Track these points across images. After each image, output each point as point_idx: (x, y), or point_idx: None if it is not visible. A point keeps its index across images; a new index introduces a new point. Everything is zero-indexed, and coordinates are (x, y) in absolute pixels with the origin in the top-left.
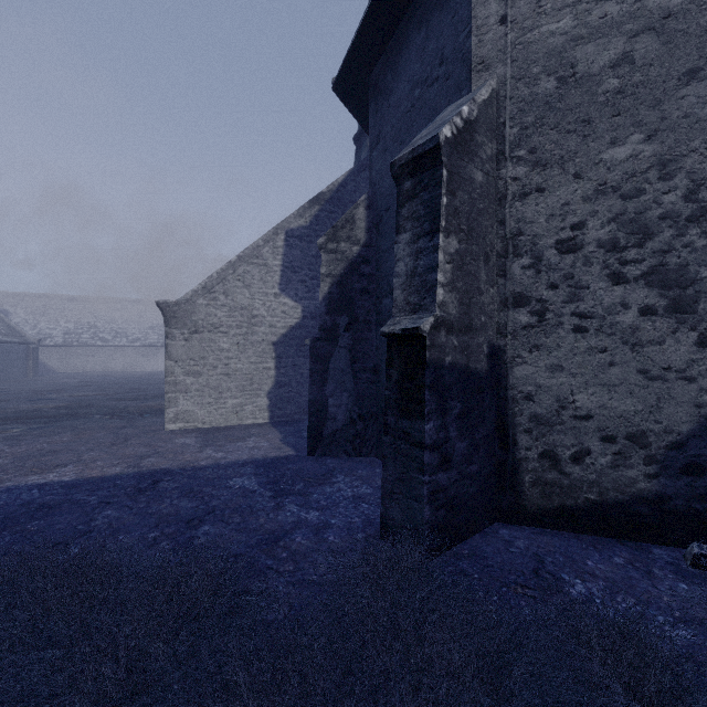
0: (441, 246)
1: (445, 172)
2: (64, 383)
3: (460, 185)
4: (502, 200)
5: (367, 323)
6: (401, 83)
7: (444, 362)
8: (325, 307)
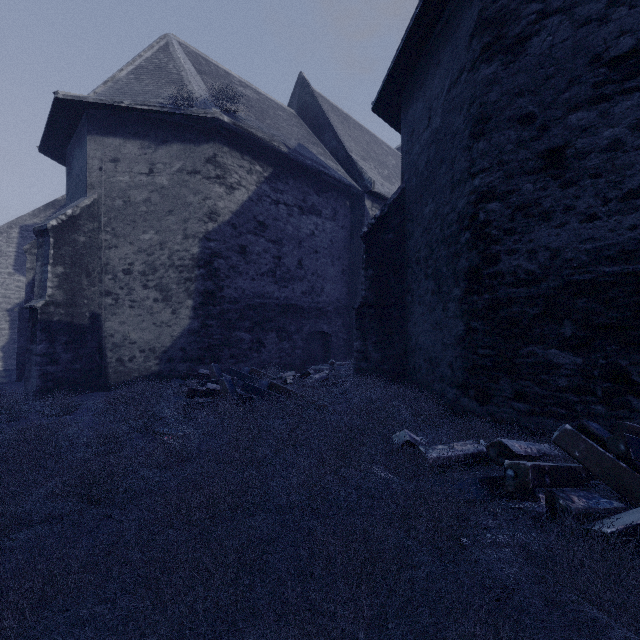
0: (50, 271)
1: (53, 240)
2: None
3: (65, 244)
4: (100, 249)
5: None
6: (74, 168)
7: (53, 320)
8: (30, 288)
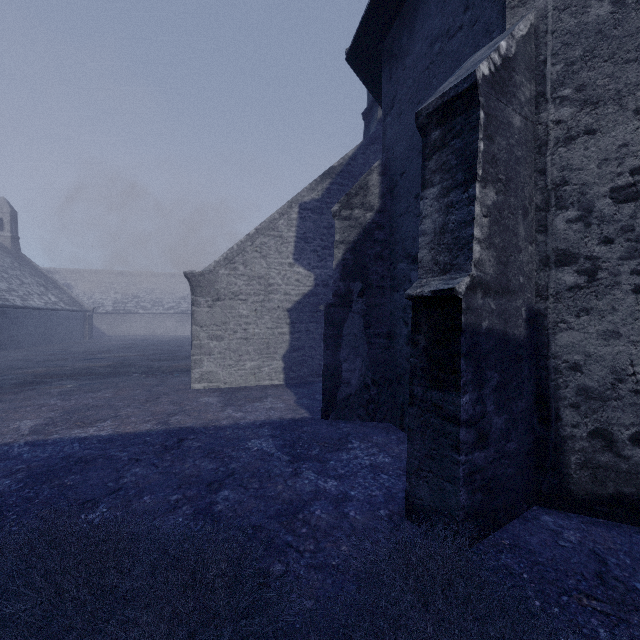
0: (477, 198)
1: (482, 115)
2: (112, 345)
3: (497, 129)
4: (541, 147)
5: (381, 288)
6: (418, 41)
7: (481, 328)
8: (339, 273)
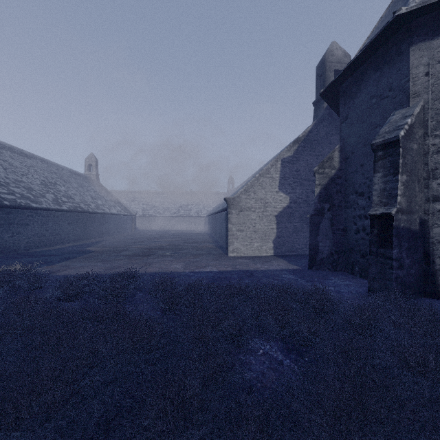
0: (399, 180)
1: (401, 150)
2: (152, 235)
3: (407, 153)
4: (426, 154)
5: (339, 207)
6: (363, 94)
7: (400, 226)
8: (317, 200)
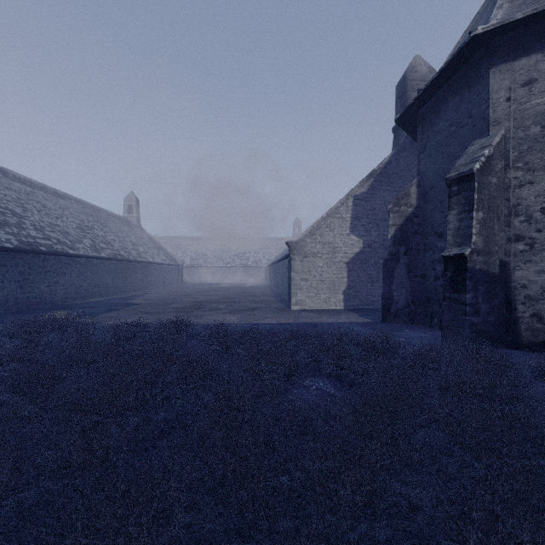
0: (474, 217)
1: (476, 184)
2: (203, 288)
3: (483, 187)
4: (507, 189)
5: (417, 250)
6: (442, 121)
7: (475, 268)
8: (391, 242)
